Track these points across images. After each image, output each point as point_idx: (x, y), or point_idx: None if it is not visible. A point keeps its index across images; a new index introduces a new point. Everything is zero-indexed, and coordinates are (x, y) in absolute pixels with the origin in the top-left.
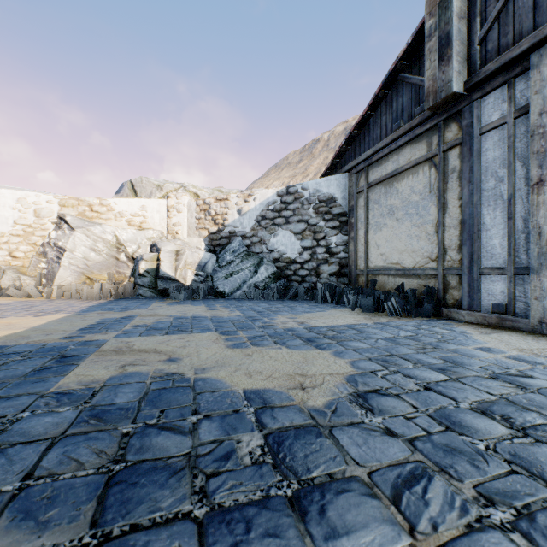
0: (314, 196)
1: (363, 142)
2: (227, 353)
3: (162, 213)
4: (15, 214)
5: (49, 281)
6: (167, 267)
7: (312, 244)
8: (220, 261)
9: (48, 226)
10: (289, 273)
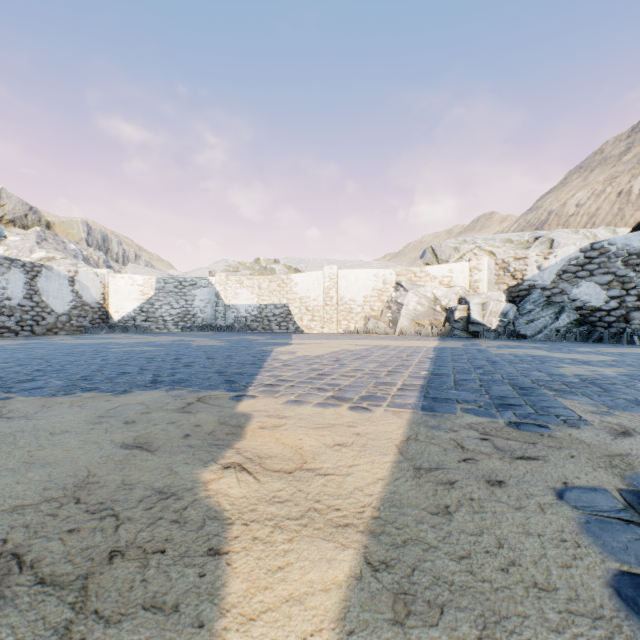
0: (622, 250)
1: None
2: (551, 353)
3: (465, 273)
4: (373, 284)
5: (393, 325)
6: (475, 316)
7: (620, 294)
8: (520, 310)
9: (390, 289)
10: (593, 319)
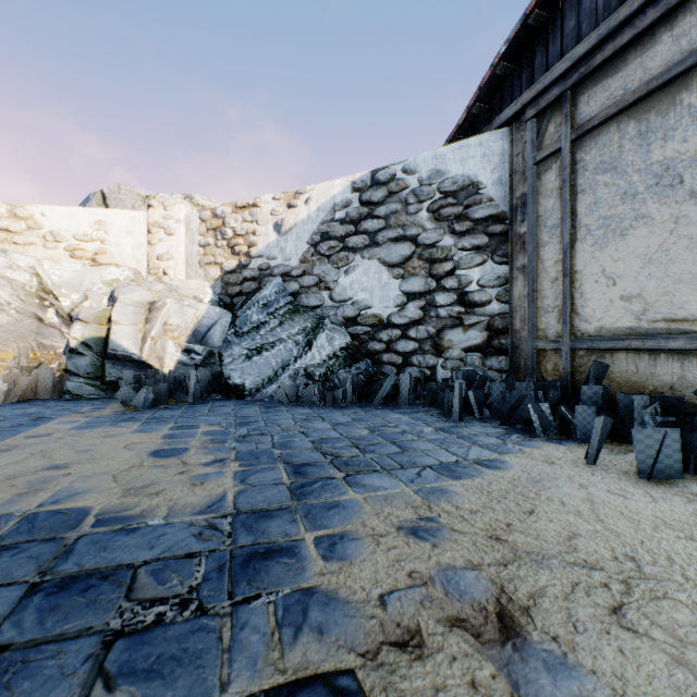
0: (430, 184)
1: (558, 35)
2: None
3: (138, 236)
4: None
5: None
6: (124, 336)
7: (426, 287)
8: (238, 324)
9: None
10: (376, 346)
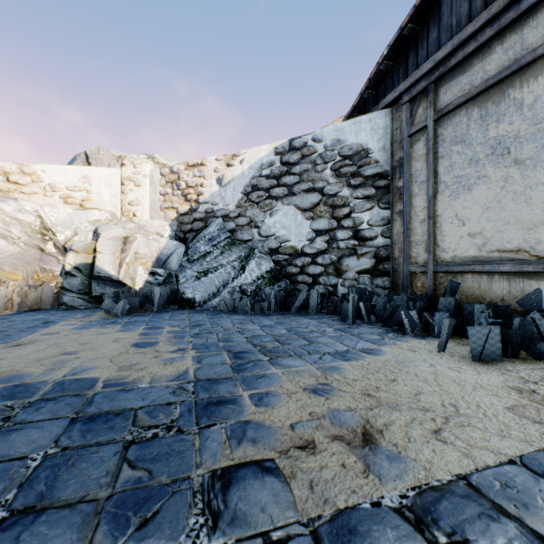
0: (332, 149)
1: (425, 43)
2: None
3: (114, 187)
4: None
5: None
6: (106, 262)
7: (329, 226)
8: (189, 254)
9: None
10: (293, 270)
